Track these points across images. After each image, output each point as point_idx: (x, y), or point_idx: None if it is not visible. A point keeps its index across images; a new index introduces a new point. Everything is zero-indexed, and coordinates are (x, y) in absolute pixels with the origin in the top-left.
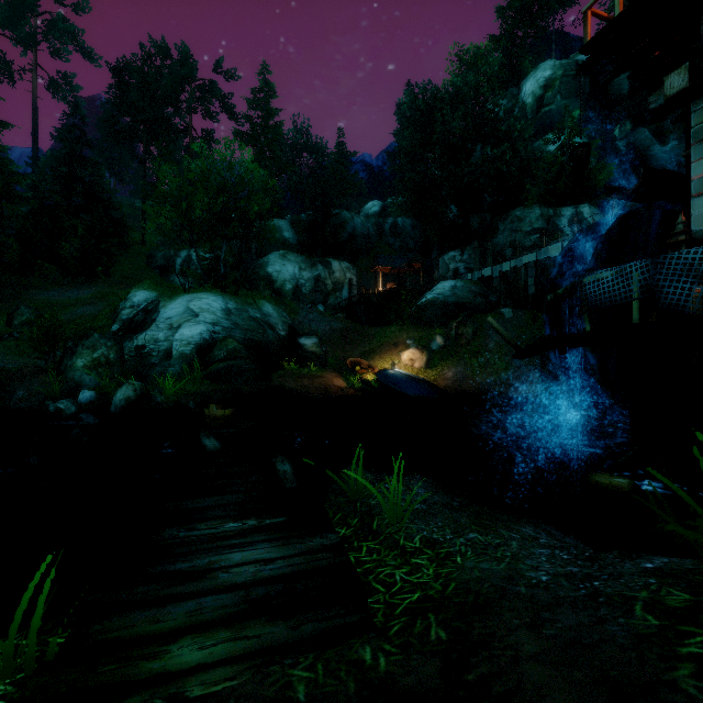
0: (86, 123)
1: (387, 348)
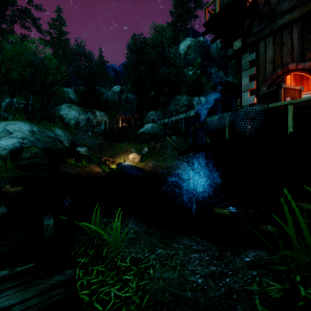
0: None
1: (122, 153)
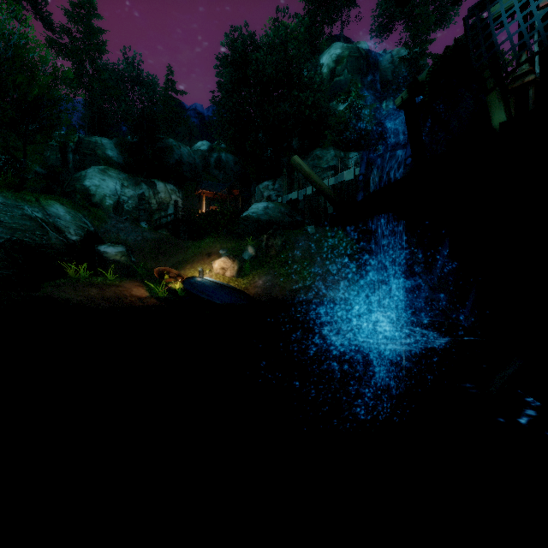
0: None
1: (199, 258)
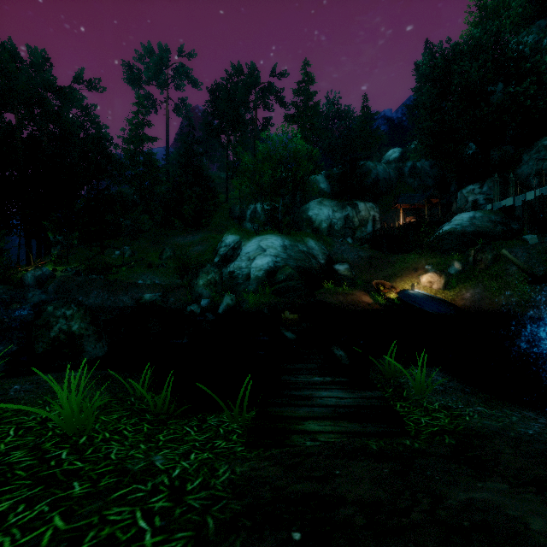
0: (195, 129)
1: (407, 272)
